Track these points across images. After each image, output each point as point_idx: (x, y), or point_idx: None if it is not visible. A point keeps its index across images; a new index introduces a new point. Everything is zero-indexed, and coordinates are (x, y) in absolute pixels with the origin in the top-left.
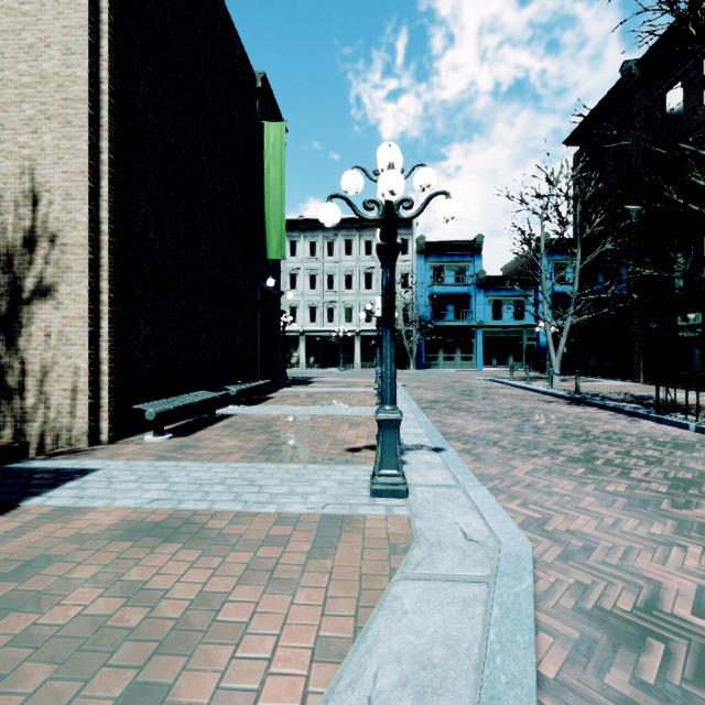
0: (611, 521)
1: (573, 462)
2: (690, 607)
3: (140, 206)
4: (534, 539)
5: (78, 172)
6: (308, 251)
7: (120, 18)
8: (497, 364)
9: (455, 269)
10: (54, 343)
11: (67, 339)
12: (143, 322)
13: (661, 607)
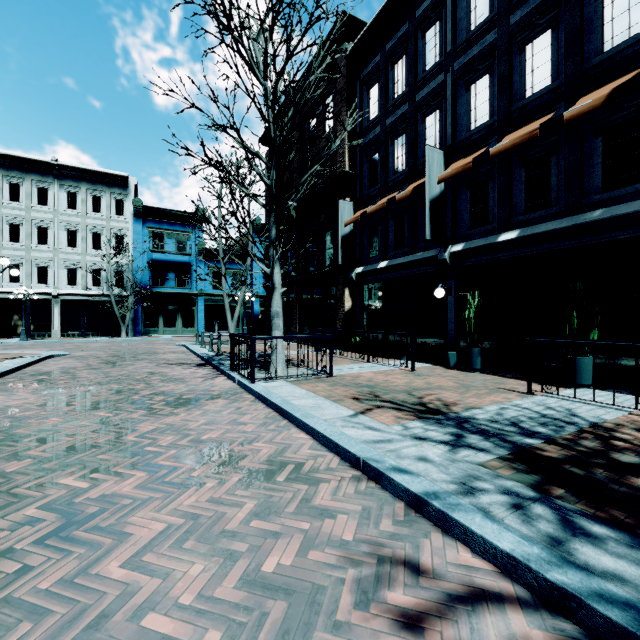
0: None
1: None
2: None
3: None
4: None
5: None
6: None
7: None
8: (219, 329)
9: (177, 238)
10: None
11: None
12: None
13: None
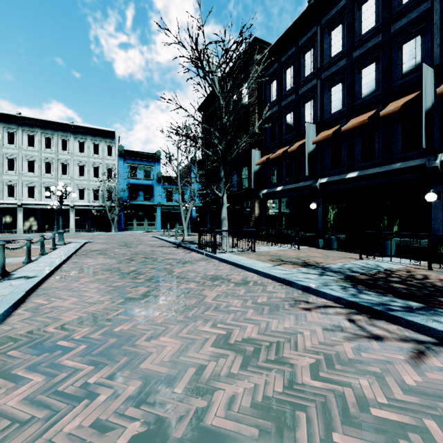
0: (87, 298)
1: (120, 274)
2: (58, 326)
3: None
4: (23, 314)
5: None
6: (27, 142)
7: None
8: (170, 227)
9: (144, 169)
10: None
11: None
12: None
13: (43, 329)
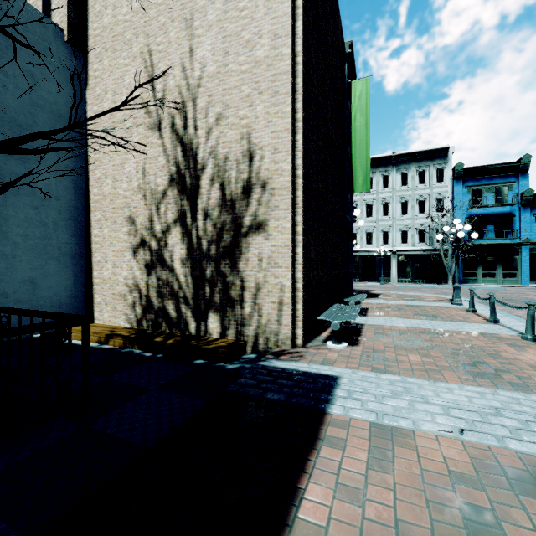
0: None
1: None
2: None
3: (311, 154)
4: None
5: (283, 130)
6: None
7: (305, 2)
8: None
9: (495, 190)
10: (265, 266)
11: (275, 263)
12: (312, 248)
13: None
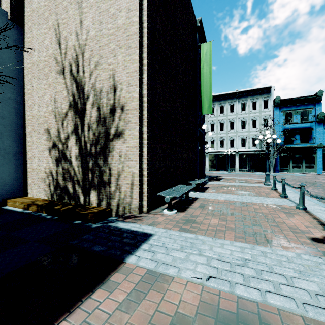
0: None
1: None
2: None
3: (157, 87)
4: None
5: (134, 71)
6: None
7: None
8: None
9: (300, 113)
10: (123, 160)
11: (129, 158)
12: (158, 148)
13: None
